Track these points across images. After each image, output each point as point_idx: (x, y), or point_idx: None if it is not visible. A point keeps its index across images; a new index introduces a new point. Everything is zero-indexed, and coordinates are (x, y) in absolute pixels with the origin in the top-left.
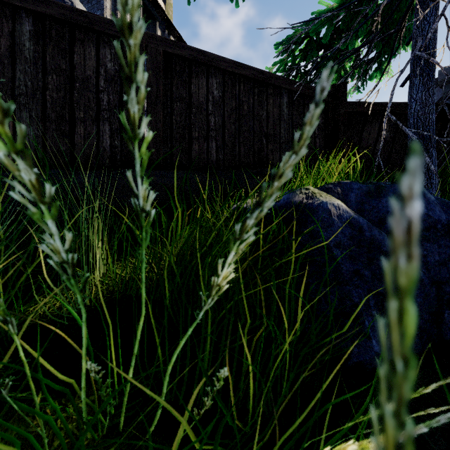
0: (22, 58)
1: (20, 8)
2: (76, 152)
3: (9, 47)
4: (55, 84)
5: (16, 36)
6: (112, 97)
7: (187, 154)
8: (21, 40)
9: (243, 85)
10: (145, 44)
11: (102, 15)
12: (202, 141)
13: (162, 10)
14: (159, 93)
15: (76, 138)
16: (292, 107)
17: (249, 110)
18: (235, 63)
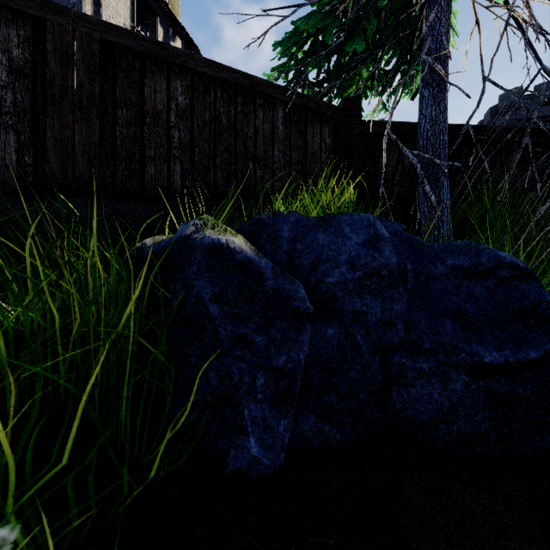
0: None
1: None
2: None
3: None
4: None
5: None
6: (20, 96)
7: (138, 178)
8: None
9: (221, 91)
10: (73, 27)
11: (80, 3)
12: (161, 162)
13: (164, 3)
14: (94, 94)
15: None
16: (290, 124)
17: (229, 125)
18: (208, 62)
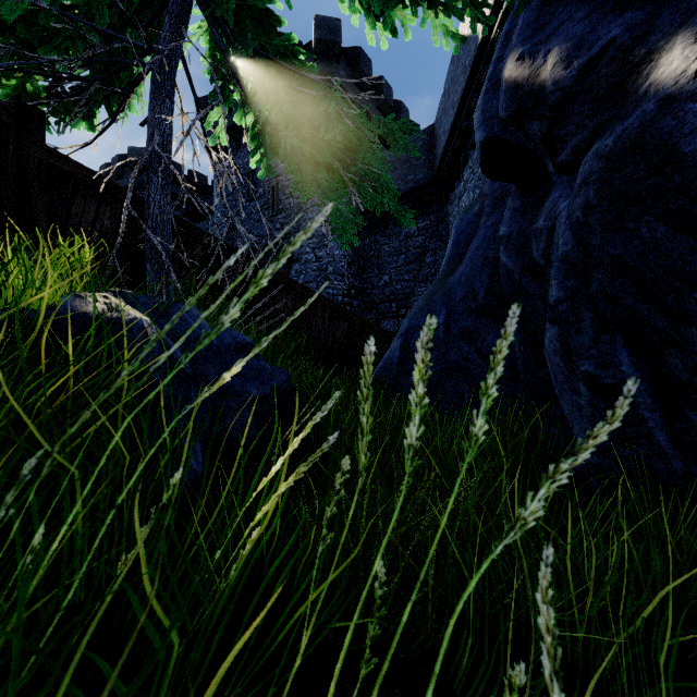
0: None
1: None
2: None
3: None
4: None
5: None
6: None
7: None
8: None
9: None
10: None
11: None
12: None
13: None
14: None
15: None
16: None
17: None
18: None
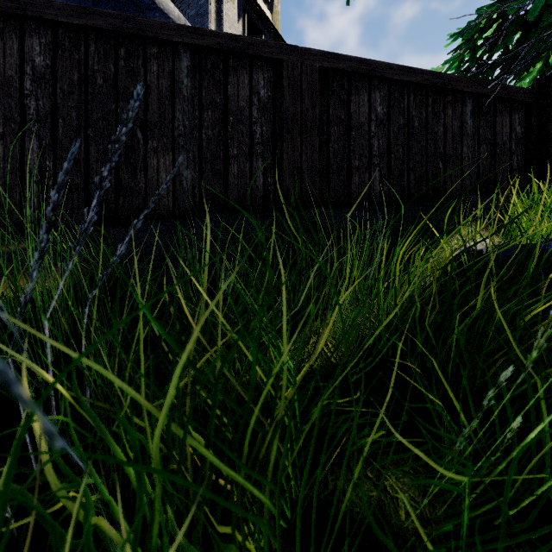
0: (181, 96)
1: (179, 43)
2: (230, 194)
3: (169, 87)
4: (210, 121)
5: (175, 75)
6: (265, 128)
7: (345, 188)
8: (180, 78)
9: (413, 95)
10: (300, 62)
11: None
12: (363, 171)
13: (268, 21)
14: (315, 117)
15: (229, 178)
16: (477, 117)
17: (420, 127)
18: (403, 69)
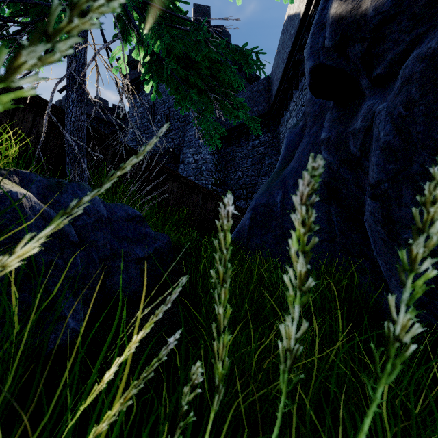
0: None
1: None
2: None
3: None
4: None
5: None
6: None
7: None
8: None
9: None
10: None
11: None
12: None
13: None
14: None
15: None
16: None
17: None
18: None
